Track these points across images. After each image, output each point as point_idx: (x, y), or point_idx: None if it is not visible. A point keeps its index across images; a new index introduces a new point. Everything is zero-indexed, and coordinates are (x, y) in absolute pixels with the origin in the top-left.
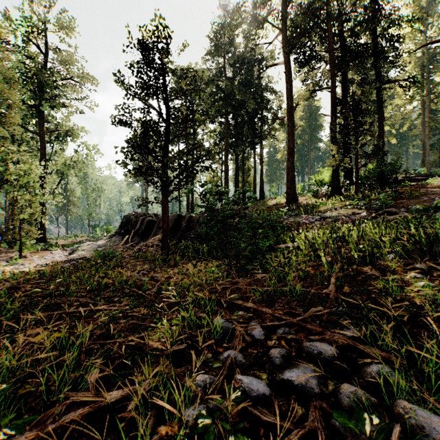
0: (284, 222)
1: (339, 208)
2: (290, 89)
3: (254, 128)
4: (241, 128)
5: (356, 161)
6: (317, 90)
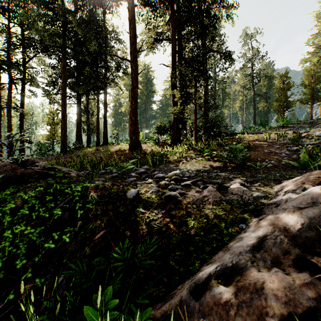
0: (129, 196)
1: (190, 159)
2: (133, 28)
3: (97, 71)
4: (83, 68)
5: (195, 111)
6: (159, 39)
